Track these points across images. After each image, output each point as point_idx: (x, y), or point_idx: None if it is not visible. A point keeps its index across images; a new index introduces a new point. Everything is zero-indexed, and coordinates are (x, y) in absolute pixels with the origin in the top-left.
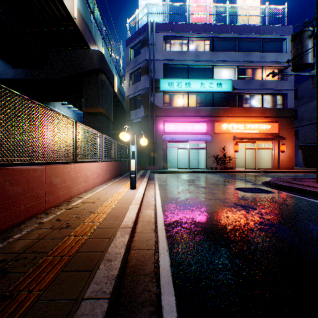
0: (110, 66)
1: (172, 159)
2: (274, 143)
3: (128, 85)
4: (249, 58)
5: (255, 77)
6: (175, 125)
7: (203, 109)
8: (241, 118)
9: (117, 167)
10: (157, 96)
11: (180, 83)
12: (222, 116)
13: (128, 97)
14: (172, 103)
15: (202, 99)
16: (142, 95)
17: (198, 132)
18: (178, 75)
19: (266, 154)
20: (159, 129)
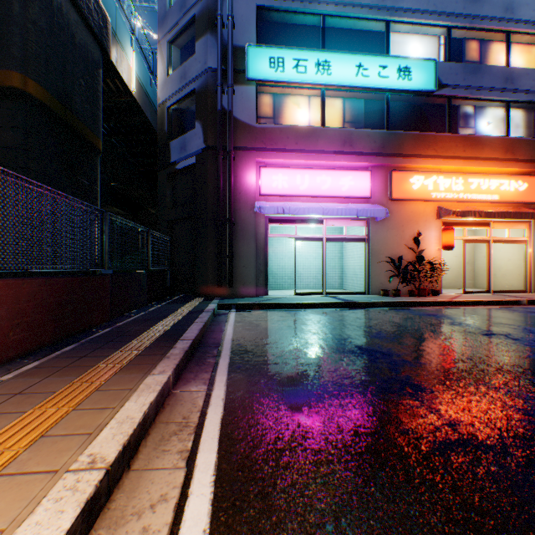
0: (105, 2)
1: (279, 267)
2: (534, 227)
3: (165, 72)
4: (478, 9)
5: (486, 62)
6: (289, 177)
7: (364, 134)
8: (457, 162)
9: (19, 310)
10: (240, 93)
11: (301, 60)
12: (412, 154)
13: (165, 105)
14: (279, 119)
15: (359, 112)
16: (198, 91)
17: (350, 196)
18: (295, 46)
19: (505, 255)
20: (245, 186)
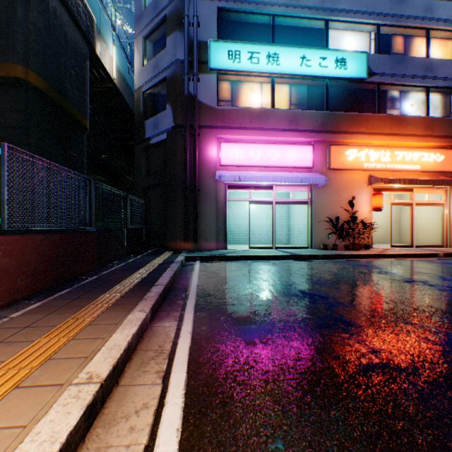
0: (91, 5)
1: (236, 226)
2: (449, 192)
3: (141, 63)
4: (402, 10)
5: (410, 53)
6: (245, 150)
7: (307, 114)
8: (385, 137)
9: (25, 260)
10: (204, 80)
11: (255, 53)
12: (347, 131)
13: (141, 90)
14: (236, 102)
15: (303, 96)
16: (168, 78)
17: (295, 166)
18: (249, 40)
19: (425, 216)
20: (207, 158)
